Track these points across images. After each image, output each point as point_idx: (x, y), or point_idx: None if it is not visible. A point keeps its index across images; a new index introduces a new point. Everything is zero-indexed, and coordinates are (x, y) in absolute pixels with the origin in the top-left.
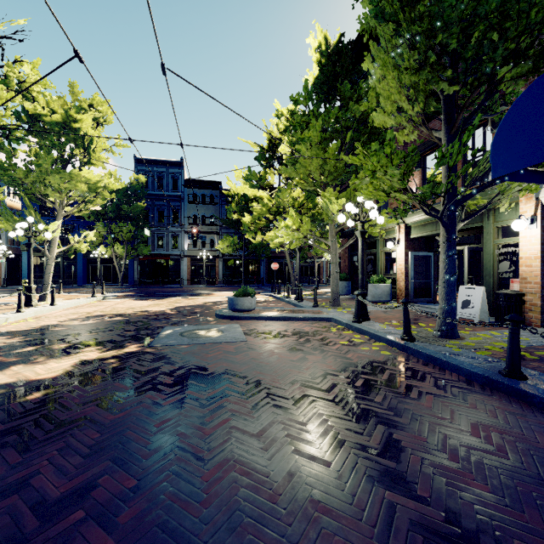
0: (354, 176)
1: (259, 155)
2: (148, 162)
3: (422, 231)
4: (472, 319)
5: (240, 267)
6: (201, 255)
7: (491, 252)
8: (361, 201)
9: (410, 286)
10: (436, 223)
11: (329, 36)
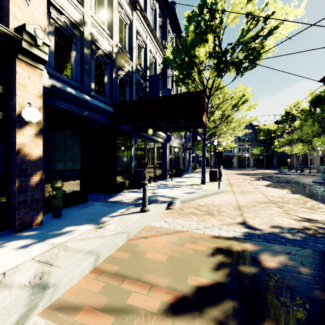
0: (320, 144)
1: (281, 119)
2: None
3: None
4: None
5: (262, 160)
6: (242, 155)
7: None
8: None
9: None
10: None
11: (315, 92)
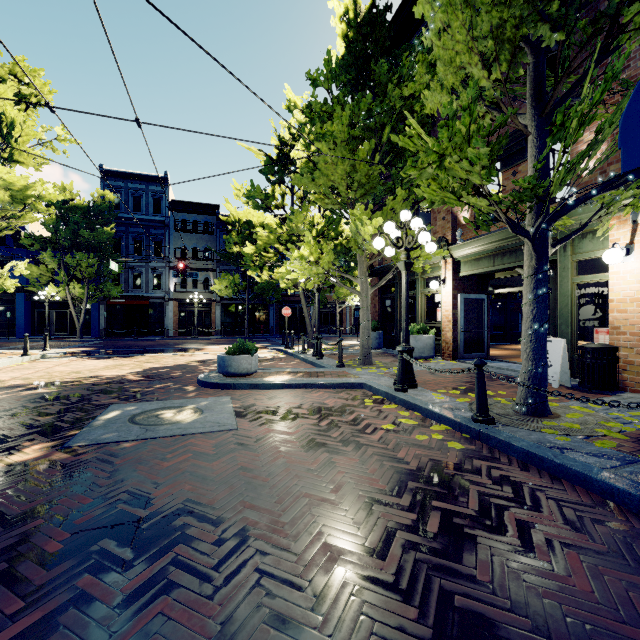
0: (409, 163)
1: (266, 167)
2: (119, 176)
3: (474, 267)
4: (549, 382)
5: (244, 313)
6: (191, 298)
7: (569, 294)
8: (406, 219)
9: (459, 337)
10: (494, 256)
11: None
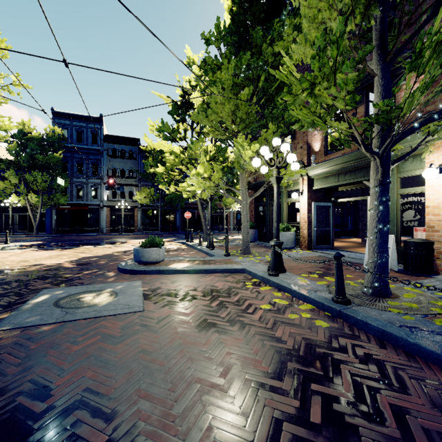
0: (286, 89)
1: (172, 109)
2: (66, 116)
3: (324, 183)
4: None
5: (158, 216)
6: (120, 205)
7: (395, 202)
8: (277, 145)
9: (313, 233)
10: (338, 175)
11: None
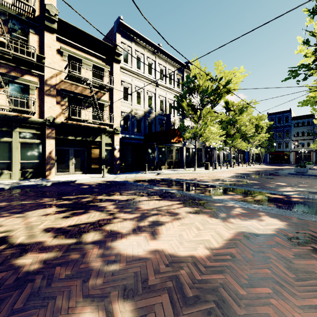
0: None
1: None
2: (273, 114)
3: None
4: None
5: None
6: (301, 150)
7: None
8: None
9: None
10: None
11: None
